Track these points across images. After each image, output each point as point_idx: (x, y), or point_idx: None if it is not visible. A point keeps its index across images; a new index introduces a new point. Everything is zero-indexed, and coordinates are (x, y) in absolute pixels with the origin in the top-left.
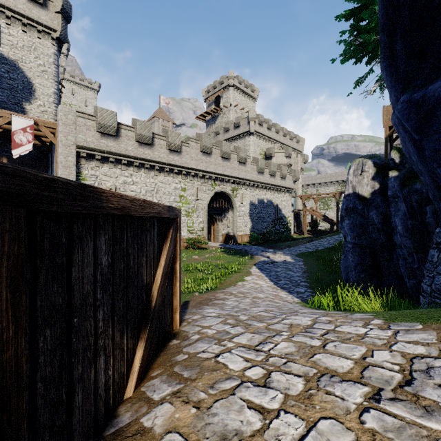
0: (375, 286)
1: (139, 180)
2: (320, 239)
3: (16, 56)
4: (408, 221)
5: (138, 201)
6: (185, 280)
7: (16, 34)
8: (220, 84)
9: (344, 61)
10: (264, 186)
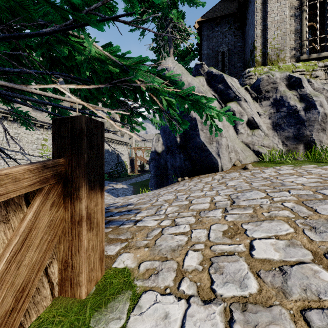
0: None
1: (2, 130)
2: (144, 175)
3: None
4: None
5: None
6: None
7: None
8: None
9: None
10: (109, 140)
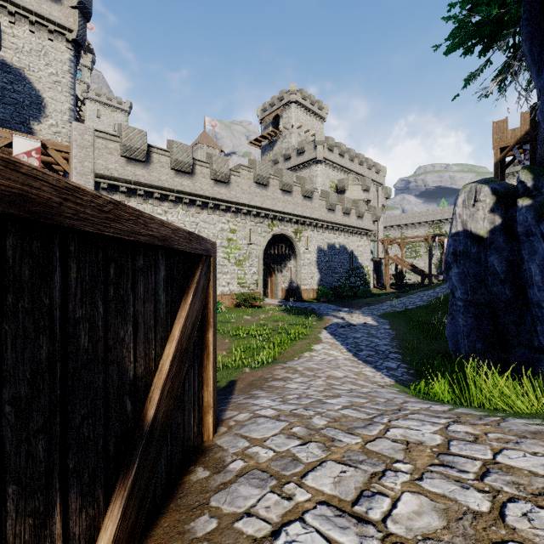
0: (497, 361)
1: (176, 219)
2: (410, 295)
3: (22, 63)
4: None
5: (94, 199)
6: (233, 349)
7: (22, 35)
8: (279, 100)
9: (449, 52)
10: (335, 227)
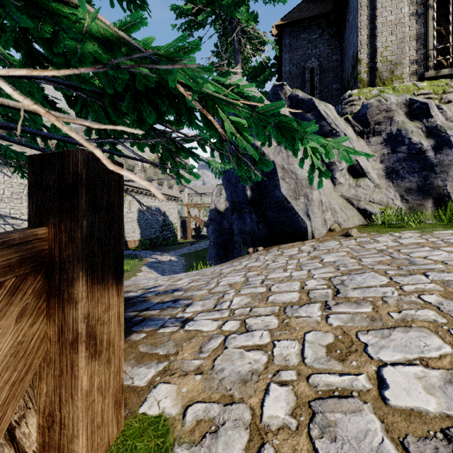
0: None
1: (2, 180)
2: (200, 242)
3: None
4: None
5: None
6: None
7: None
8: None
9: None
10: (152, 194)
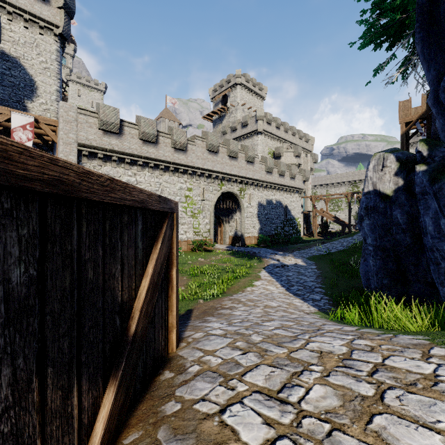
0: (400, 294)
1: (143, 180)
2: (332, 241)
3: (18, 53)
4: (440, 221)
5: (99, 178)
6: (190, 284)
7: (18, 30)
8: (227, 83)
9: (362, 47)
10: (272, 186)
